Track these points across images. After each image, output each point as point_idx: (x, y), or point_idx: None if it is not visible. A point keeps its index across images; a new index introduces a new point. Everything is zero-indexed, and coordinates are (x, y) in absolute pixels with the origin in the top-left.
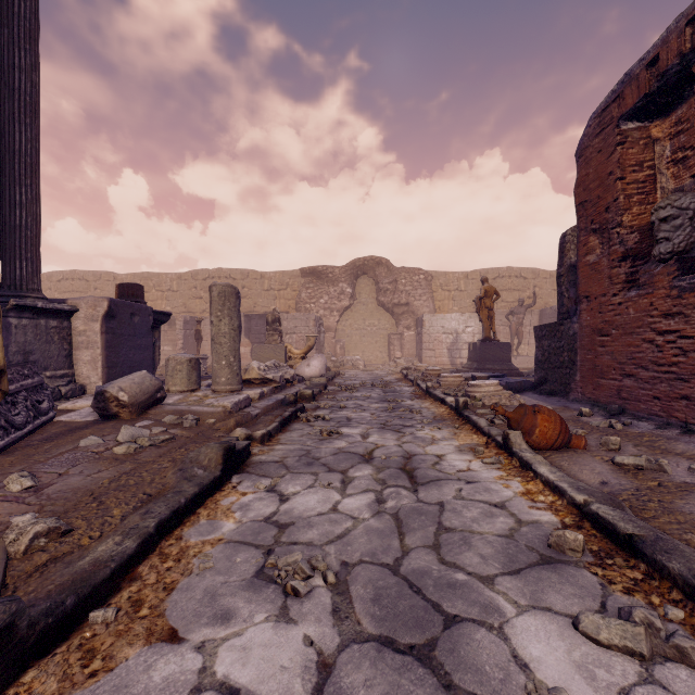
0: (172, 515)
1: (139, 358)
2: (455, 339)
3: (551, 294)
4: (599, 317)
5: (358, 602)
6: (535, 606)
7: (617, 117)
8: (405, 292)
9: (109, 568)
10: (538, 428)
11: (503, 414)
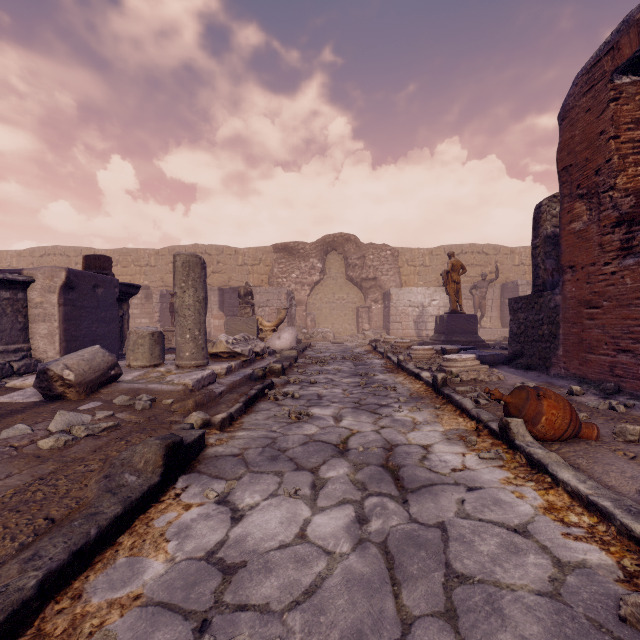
0: (71, 558)
1: (103, 332)
2: (421, 312)
3: (511, 269)
4: (587, 288)
5: None
6: None
7: (610, 71)
8: (373, 267)
9: None
10: (544, 416)
11: (500, 398)
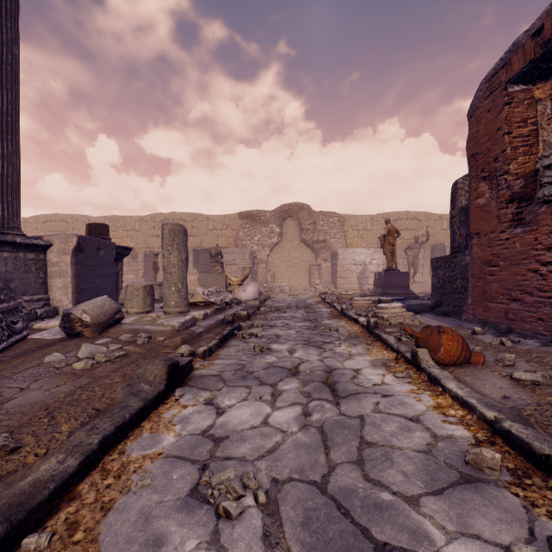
0: (116, 430)
1: (104, 285)
2: (363, 269)
3: (440, 233)
4: (489, 251)
5: (288, 525)
6: (464, 532)
7: (505, 81)
8: (323, 231)
9: (47, 489)
10: (443, 346)
11: (411, 334)
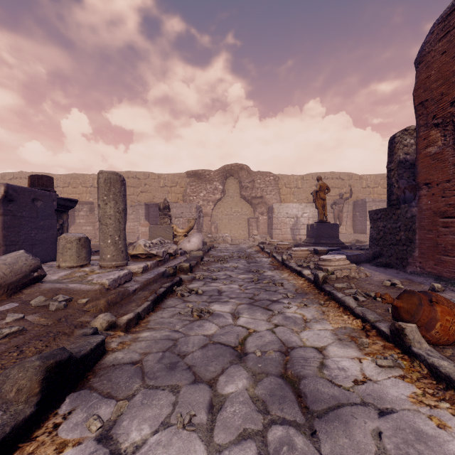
0: None
1: (42, 237)
2: (296, 221)
3: (360, 191)
4: (443, 201)
5: None
6: None
7: None
8: (260, 189)
9: None
10: (438, 322)
11: (391, 302)
